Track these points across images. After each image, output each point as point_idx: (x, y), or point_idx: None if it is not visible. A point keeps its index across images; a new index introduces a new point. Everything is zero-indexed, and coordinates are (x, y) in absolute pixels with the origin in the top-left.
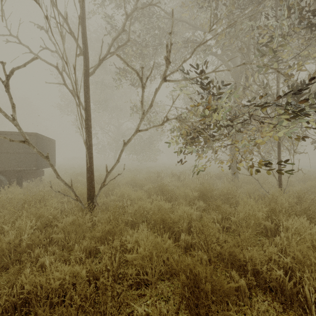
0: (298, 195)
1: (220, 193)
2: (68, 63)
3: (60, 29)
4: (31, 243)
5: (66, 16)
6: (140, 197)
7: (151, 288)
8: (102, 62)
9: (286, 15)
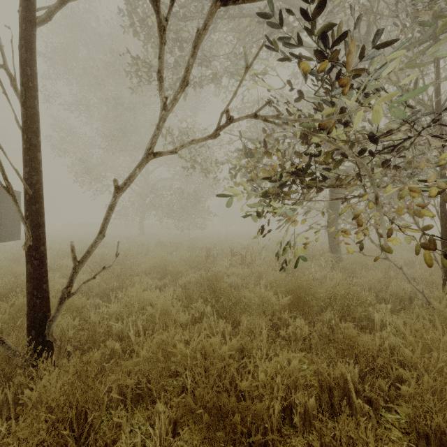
0: None
1: (331, 295)
2: None
3: None
4: None
5: None
6: (167, 311)
7: None
8: None
9: None
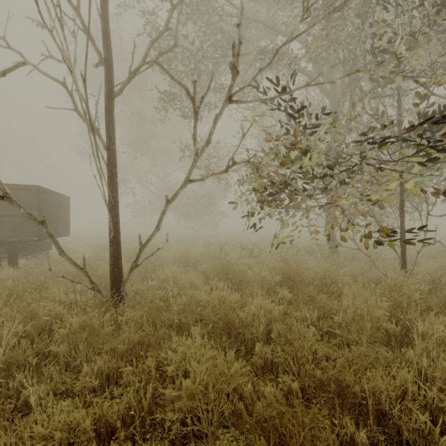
0: (432, 280)
1: (313, 276)
2: (71, 68)
3: (60, 14)
4: (5, 366)
5: (77, 3)
6: (193, 282)
7: (206, 443)
8: (134, 77)
9: (417, 3)
